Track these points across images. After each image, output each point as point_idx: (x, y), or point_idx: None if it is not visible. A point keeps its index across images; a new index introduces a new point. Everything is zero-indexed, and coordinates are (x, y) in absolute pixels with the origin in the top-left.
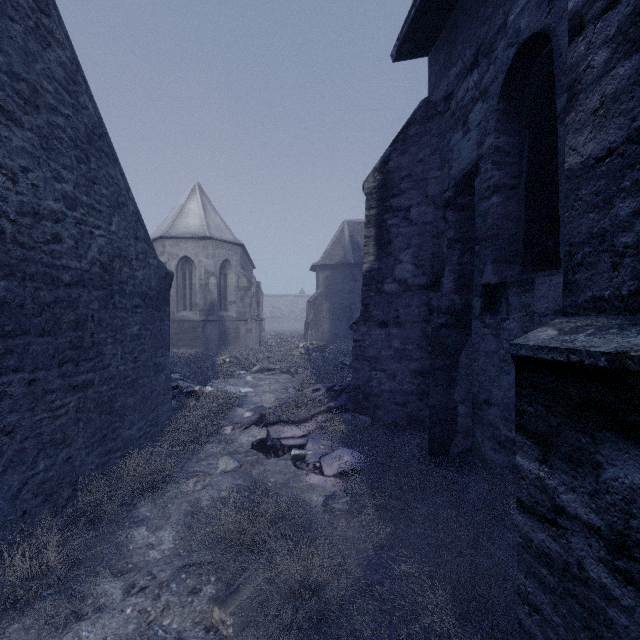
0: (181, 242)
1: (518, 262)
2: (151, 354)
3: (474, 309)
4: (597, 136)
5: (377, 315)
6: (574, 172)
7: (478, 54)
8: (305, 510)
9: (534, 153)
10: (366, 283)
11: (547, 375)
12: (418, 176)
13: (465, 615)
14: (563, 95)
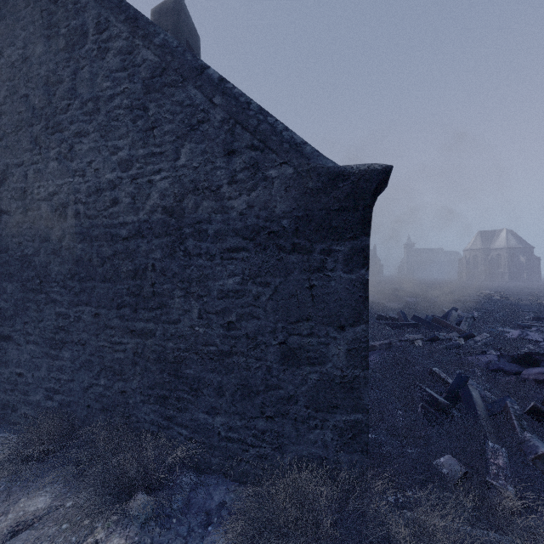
0: None
1: None
2: (274, 325)
3: None
4: None
5: None
6: None
7: None
8: None
9: None
10: None
11: None
12: None
13: None
14: None
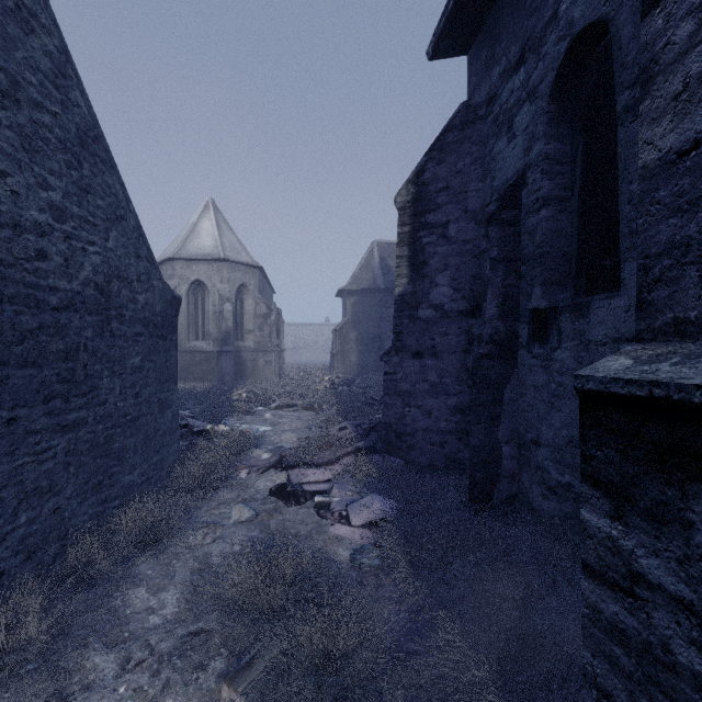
0: (193, 264)
1: (570, 284)
2: (155, 388)
3: (520, 337)
4: (679, 125)
5: (411, 344)
6: (650, 170)
7: (525, 50)
8: (330, 567)
9: (589, 161)
10: (398, 309)
11: (621, 413)
12: (457, 189)
13: (516, 694)
14: (624, 92)
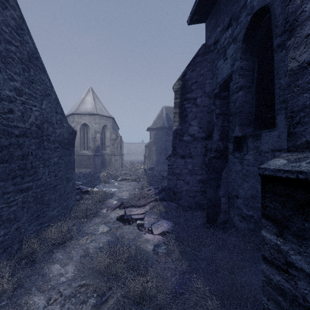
0: (82, 116)
1: (252, 125)
2: (64, 172)
3: (229, 149)
4: (308, 50)
5: (180, 152)
6: (294, 71)
7: (231, 20)
8: (143, 253)
9: (260, 70)
10: (174, 136)
11: (282, 186)
12: (200, 82)
13: None
14: (277, 38)
